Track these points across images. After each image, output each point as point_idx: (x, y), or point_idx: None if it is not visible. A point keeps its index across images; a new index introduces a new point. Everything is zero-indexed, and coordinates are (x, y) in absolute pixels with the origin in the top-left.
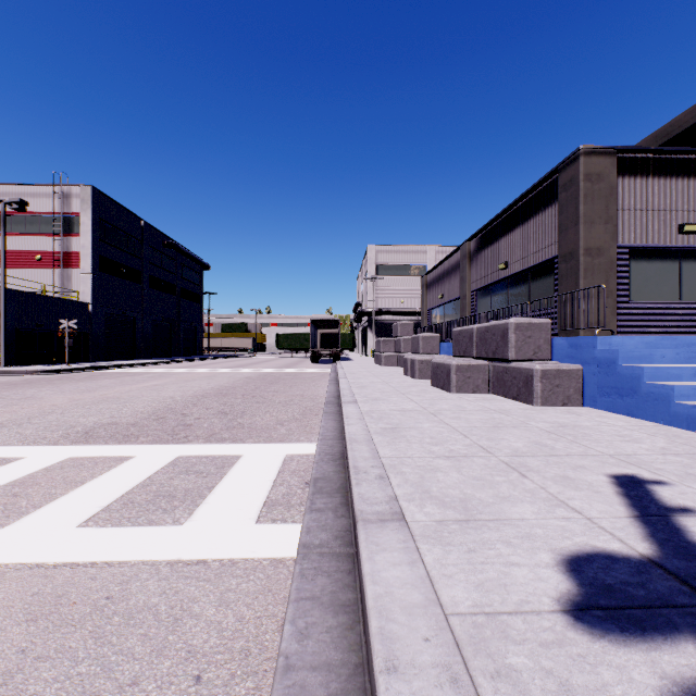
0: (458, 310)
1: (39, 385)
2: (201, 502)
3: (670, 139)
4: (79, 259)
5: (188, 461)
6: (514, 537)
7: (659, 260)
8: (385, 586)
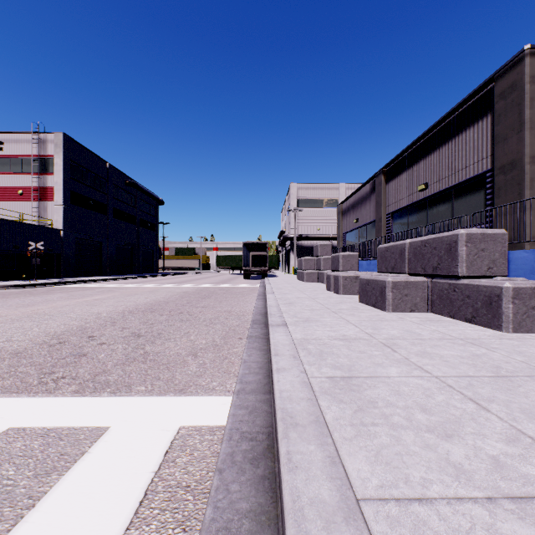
0: (372, 232)
1: None
2: None
3: None
4: (53, 193)
5: (5, 448)
6: None
7: None
8: None
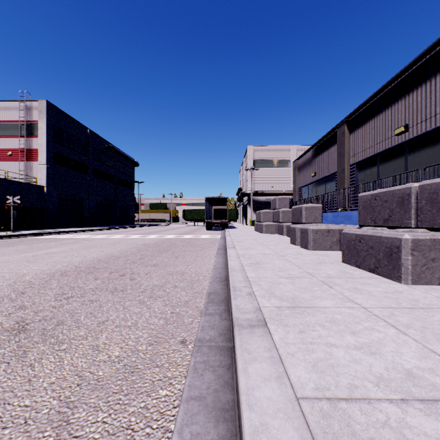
0: (332, 184)
1: None
2: None
3: None
4: (38, 154)
5: None
6: None
7: None
8: None
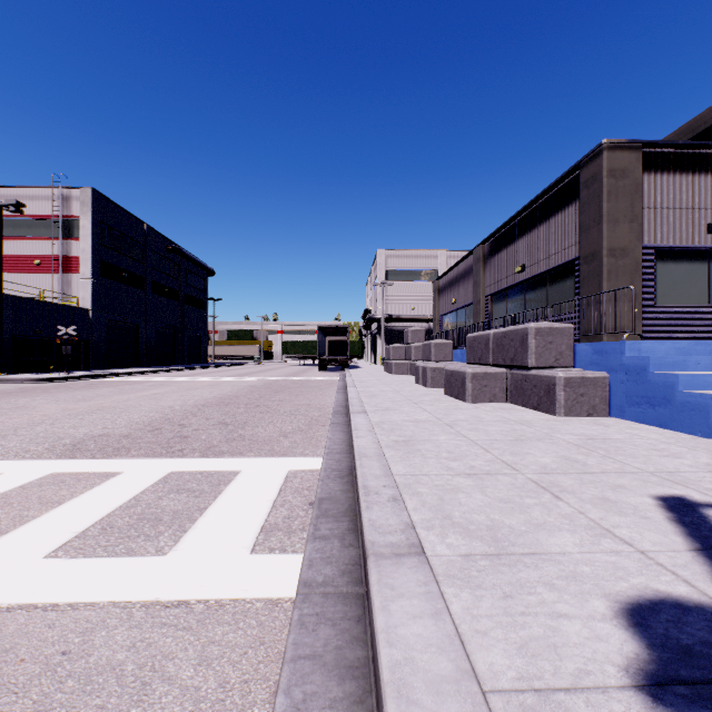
0: (471, 316)
1: (34, 394)
2: (190, 527)
3: (694, 136)
4: (80, 264)
5: (181, 478)
6: (558, 578)
7: (687, 261)
8: (404, 649)
